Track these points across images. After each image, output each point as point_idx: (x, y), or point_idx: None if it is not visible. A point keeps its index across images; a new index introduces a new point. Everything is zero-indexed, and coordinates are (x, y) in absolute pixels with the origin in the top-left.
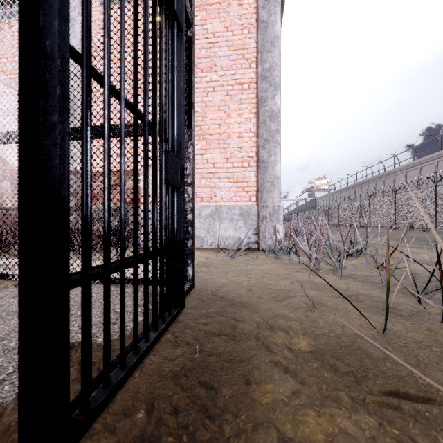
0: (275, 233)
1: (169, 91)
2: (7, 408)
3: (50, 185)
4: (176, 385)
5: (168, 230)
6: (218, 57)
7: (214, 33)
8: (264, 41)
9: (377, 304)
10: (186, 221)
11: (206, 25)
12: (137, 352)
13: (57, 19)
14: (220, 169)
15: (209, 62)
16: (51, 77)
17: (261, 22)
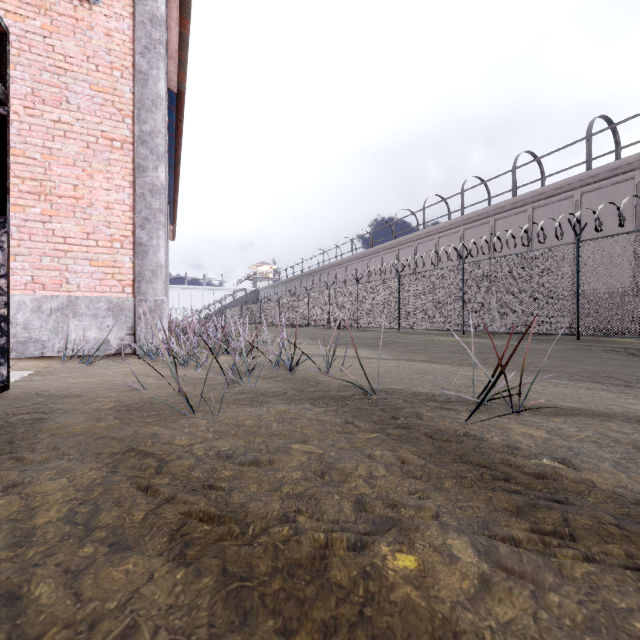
0: (152, 332)
1: None
2: None
3: None
4: None
5: None
6: (73, 92)
7: (65, 56)
8: (143, 97)
9: (201, 381)
10: None
11: (52, 39)
12: None
13: None
14: (76, 246)
15: (57, 94)
16: None
17: (139, 71)
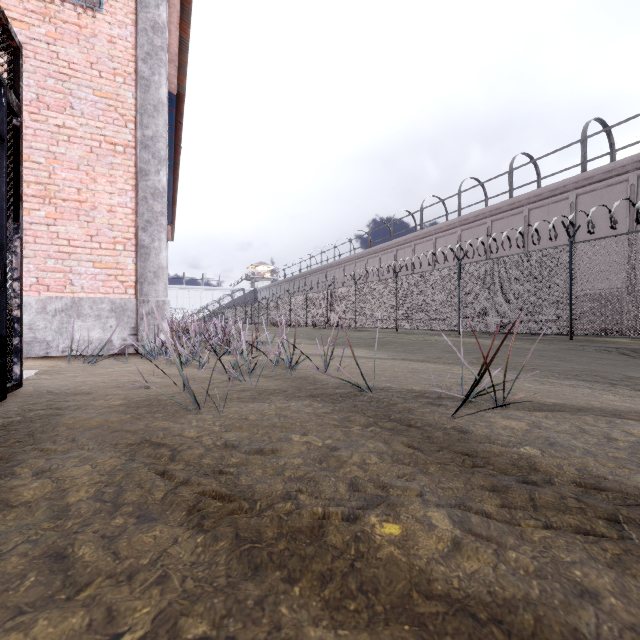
0: (154, 332)
1: None
2: None
3: None
4: None
5: None
6: (77, 98)
7: (70, 63)
8: (145, 102)
9: (204, 380)
10: (12, 317)
11: (56, 46)
12: None
13: None
14: (80, 249)
15: (61, 100)
16: None
17: (141, 77)
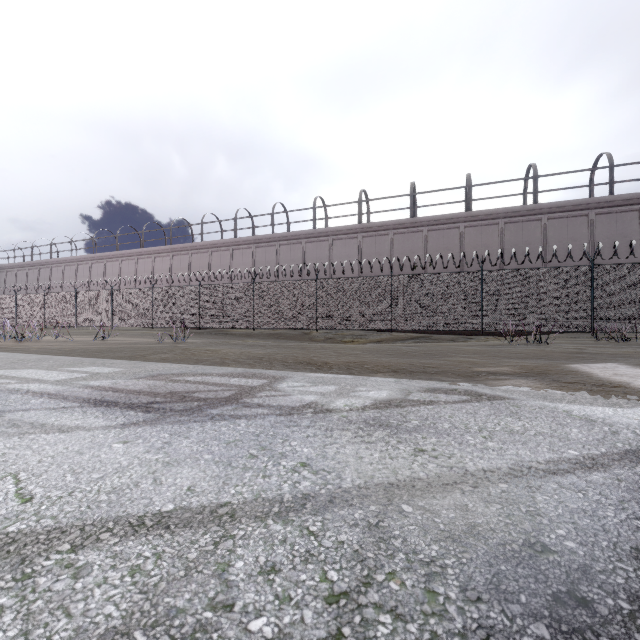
0: None
1: None
2: None
3: None
4: None
5: None
6: None
7: None
8: None
9: (4, 342)
10: None
11: None
12: None
13: None
14: None
15: None
16: None
17: None
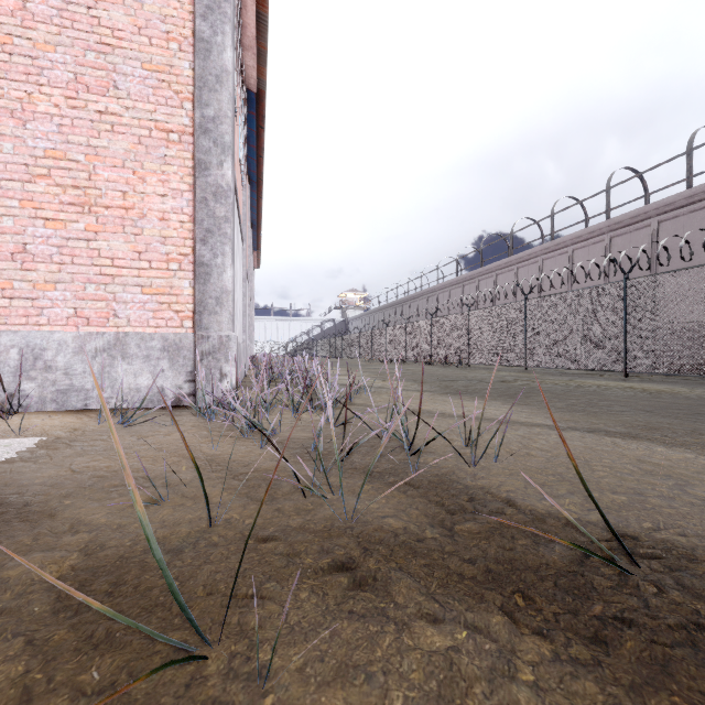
0: (212, 380)
1: None
2: None
3: None
4: None
5: None
6: (122, 74)
7: (113, 30)
8: (204, 72)
9: (262, 481)
10: None
11: (97, 10)
12: None
13: None
14: (126, 269)
15: (103, 78)
16: None
17: (200, 39)
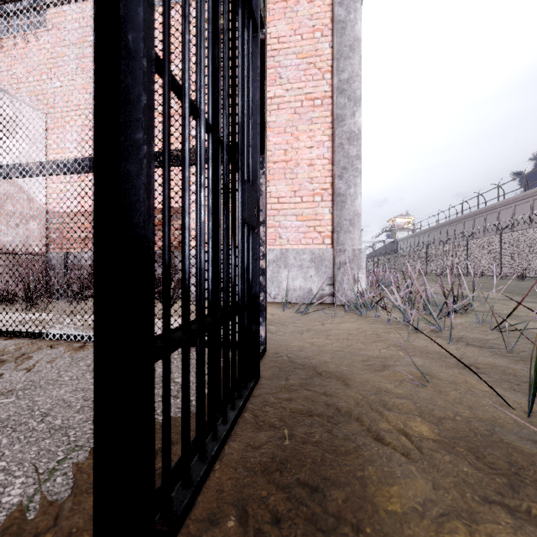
0: (357, 284)
1: (245, 106)
2: (64, 508)
3: (134, 225)
4: (269, 483)
5: (244, 281)
6: (283, 67)
7: (278, 38)
8: (341, 46)
9: (507, 377)
10: None
11: (269, 28)
12: (216, 438)
13: (142, 5)
14: (286, 204)
15: (272, 74)
16: (135, 82)
17: (337, 22)
